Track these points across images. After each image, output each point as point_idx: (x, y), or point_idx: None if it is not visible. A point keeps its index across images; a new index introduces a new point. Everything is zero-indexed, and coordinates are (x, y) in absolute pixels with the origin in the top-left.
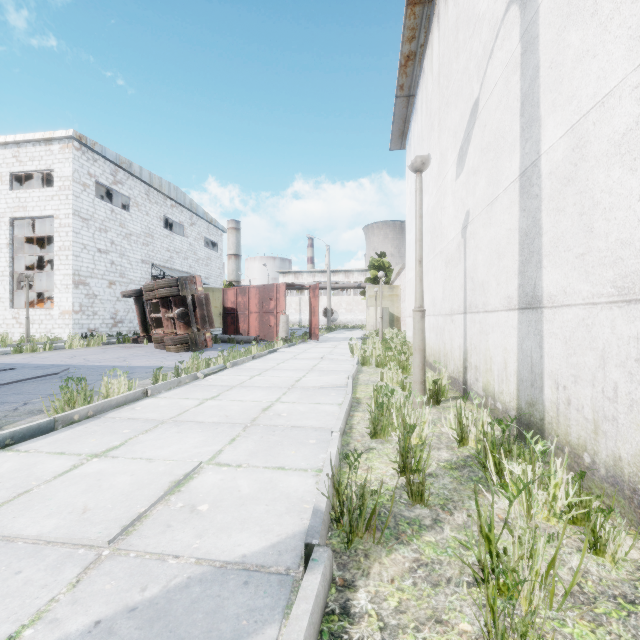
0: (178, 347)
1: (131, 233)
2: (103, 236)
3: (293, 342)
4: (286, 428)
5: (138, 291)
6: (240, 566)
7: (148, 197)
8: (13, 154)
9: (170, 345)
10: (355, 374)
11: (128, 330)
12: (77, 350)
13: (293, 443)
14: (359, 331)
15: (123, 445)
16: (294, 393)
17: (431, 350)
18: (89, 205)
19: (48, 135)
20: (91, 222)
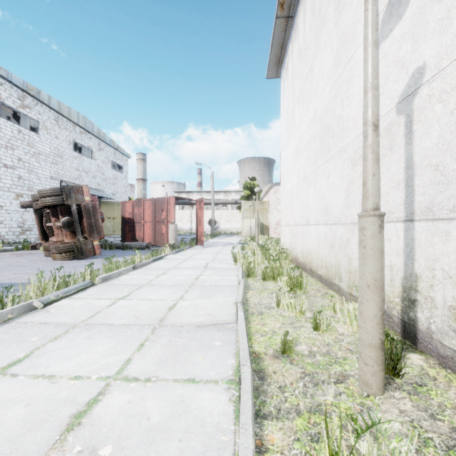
0: (63, 255)
1: (40, 152)
2: (9, 153)
3: (181, 248)
4: None
5: None
6: None
7: (57, 123)
8: None
9: (55, 253)
10: (243, 294)
11: (36, 237)
12: None
13: None
14: (236, 237)
15: None
16: (157, 343)
17: (321, 261)
18: None
19: None
20: None
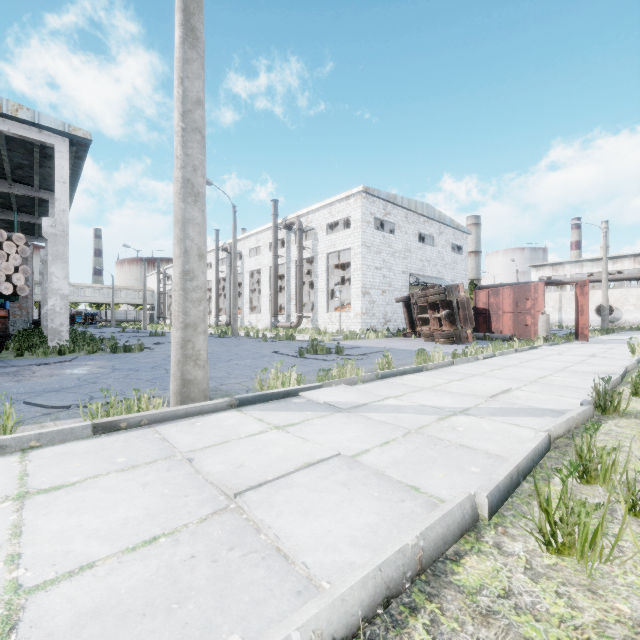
0: (445, 340)
1: (395, 251)
2: (378, 257)
3: (555, 341)
4: (561, 386)
5: (407, 297)
6: (548, 409)
7: (406, 219)
8: (328, 211)
9: (438, 339)
10: (631, 368)
11: (393, 327)
12: (374, 340)
13: (567, 391)
14: None
15: (463, 379)
16: (563, 373)
17: None
18: (370, 236)
19: (348, 194)
20: (371, 248)
